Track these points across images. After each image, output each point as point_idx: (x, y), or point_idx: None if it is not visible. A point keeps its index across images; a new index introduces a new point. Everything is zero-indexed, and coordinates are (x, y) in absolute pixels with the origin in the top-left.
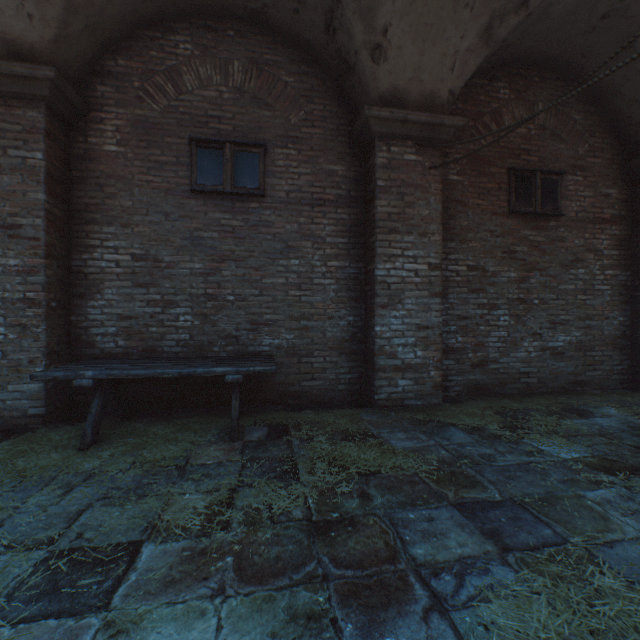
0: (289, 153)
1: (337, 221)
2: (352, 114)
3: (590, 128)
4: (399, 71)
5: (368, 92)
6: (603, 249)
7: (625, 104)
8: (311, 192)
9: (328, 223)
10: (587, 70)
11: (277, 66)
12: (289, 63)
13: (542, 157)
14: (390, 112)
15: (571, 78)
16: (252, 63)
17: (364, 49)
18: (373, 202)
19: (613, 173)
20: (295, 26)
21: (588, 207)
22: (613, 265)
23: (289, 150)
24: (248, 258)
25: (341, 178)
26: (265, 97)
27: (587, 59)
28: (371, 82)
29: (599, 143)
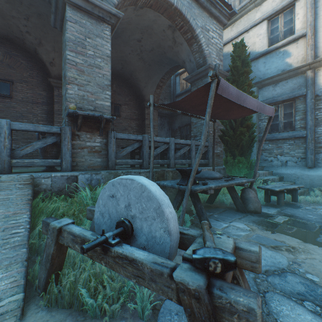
0: (23, 85)
1: (43, 109)
2: (49, 77)
3: (130, 94)
4: (60, 70)
5: (51, 73)
6: (134, 127)
7: (137, 89)
8: (32, 99)
9: (39, 110)
10: (126, 78)
11: (18, 56)
12: (23, 56)
13: (115, 99)
14: (57, 81)
15: (124, 79)
16: (7, 53)
17: (47, 62)
18: (54, 105)
19: (137, 107)
20: (24, 47)
21: (129, 115)
22: (137, 131)
23: (23, 84)
24: (5, 117)
25: (44, 96)
26: (13, 66)
27: (125, 76)
28: (51, 71)
29: (132, 98)
